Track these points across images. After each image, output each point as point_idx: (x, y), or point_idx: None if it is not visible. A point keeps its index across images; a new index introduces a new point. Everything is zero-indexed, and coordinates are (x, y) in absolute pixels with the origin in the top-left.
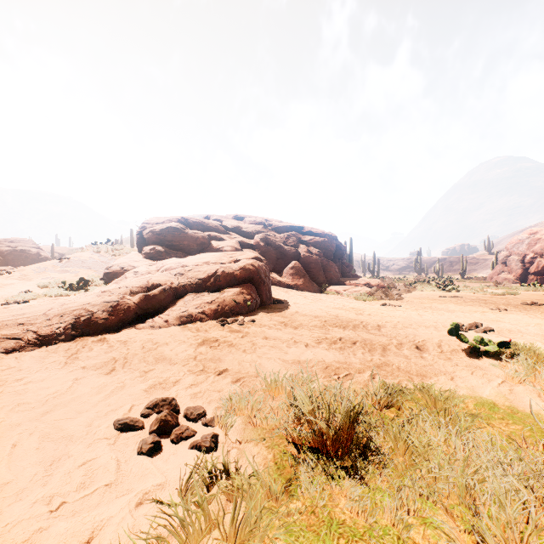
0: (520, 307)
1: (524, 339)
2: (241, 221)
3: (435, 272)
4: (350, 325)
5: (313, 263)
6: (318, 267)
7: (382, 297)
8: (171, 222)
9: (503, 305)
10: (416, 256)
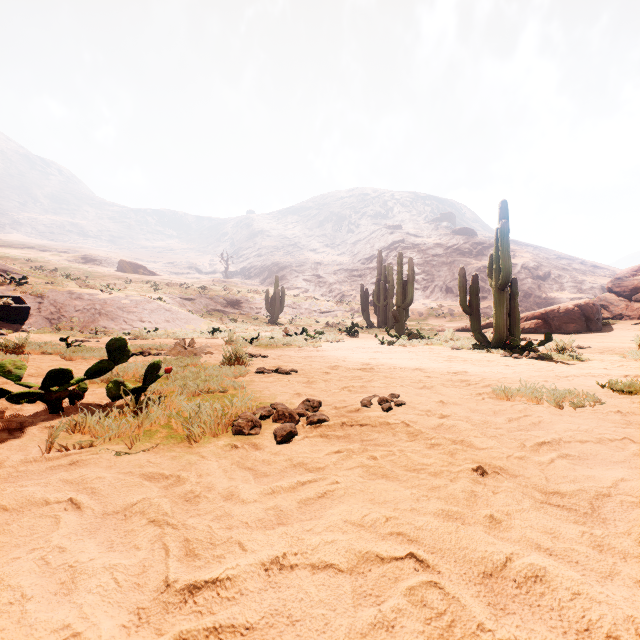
0: None
1: None
2: None
3: None
4: None
5: None
6: None
7: None
8: (630, 271)
9: None
10: None
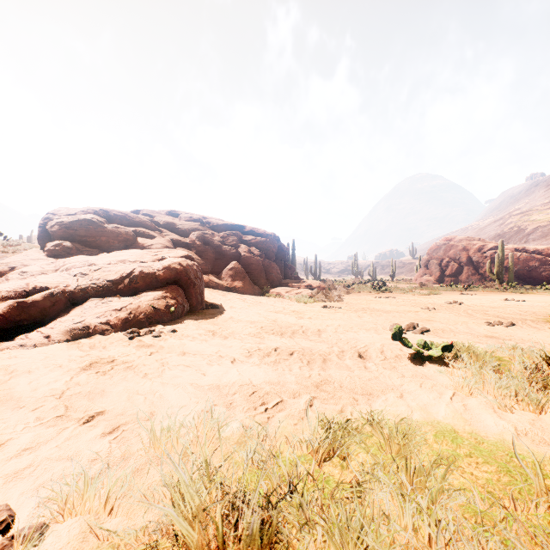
0: (445, 306)
1: (458, 339)
2: (177, 217)
3: (370, 275)
4: (289, 331)
5: (254, 264)
6: (259, 268)
7: (323, 299)
8: (85, 214)
9: (431, 304)
10: (354, 259)
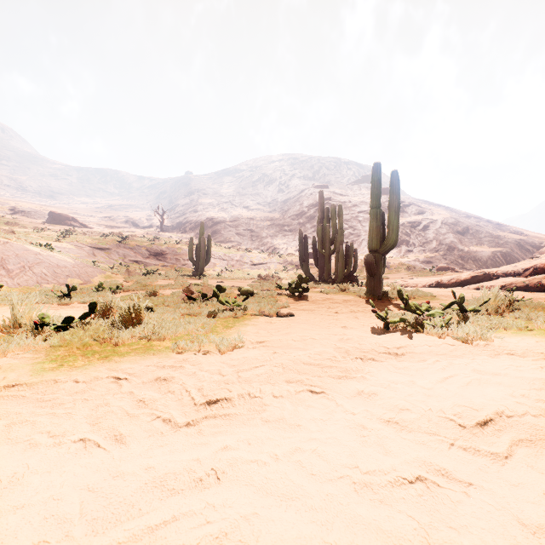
0: None
1: None
2: None
3: None
4: None
5: None
6: None
7: None
8: None
9: None
10: None
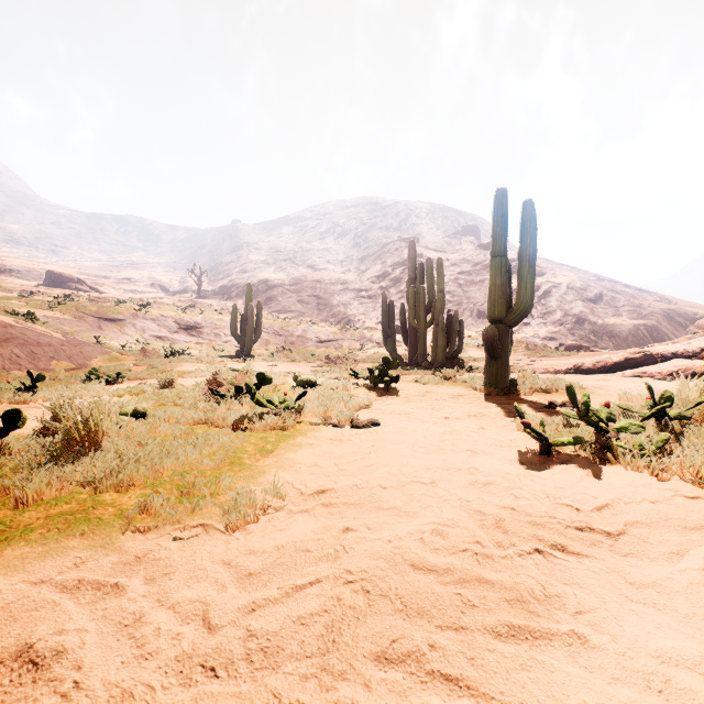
0: None
1: None
2: None
3: None
4: None
5: None
6: None
7: None
8: None
9: None
10: None
